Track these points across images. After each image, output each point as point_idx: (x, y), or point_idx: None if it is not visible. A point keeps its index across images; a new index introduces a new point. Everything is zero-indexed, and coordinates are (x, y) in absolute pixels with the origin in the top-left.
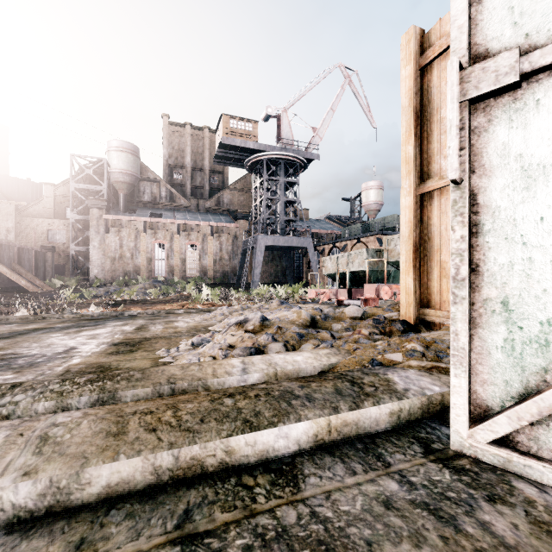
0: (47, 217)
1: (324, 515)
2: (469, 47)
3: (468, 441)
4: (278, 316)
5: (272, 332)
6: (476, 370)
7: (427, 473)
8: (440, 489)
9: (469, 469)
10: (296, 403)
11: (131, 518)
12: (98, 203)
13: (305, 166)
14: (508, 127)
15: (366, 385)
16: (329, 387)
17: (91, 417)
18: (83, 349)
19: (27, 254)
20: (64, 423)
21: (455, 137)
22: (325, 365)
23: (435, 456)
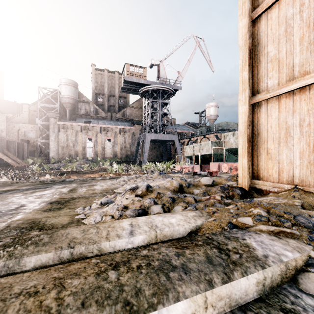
0: (25, 123)
1: None
2: None
3: None
4: (157, 183)
5: (153, 196)
6: None
7: None
8: None
9: None
10: (173, 276)
11: None
12: (54, 115)
13: (173, 93)
14: None
15: (231, 252)
16: (201, 255)
17: None
18: (28, 207)
19: (12, 144)
20: None
21: None
22: (193, 226)
23: None
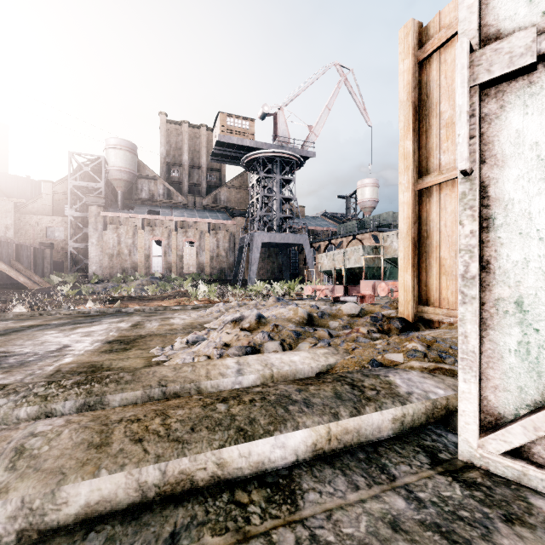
0: (46, 214)
1: (325, 539)
2: (479, 29)
3: (479, 451)
4: (274, 313)
5: (268, 330)
6: (487, 375)
7: (436, 487)
8: (451, 507)
9: (481, 483)
10: (293, 408)
11: (111, 543)
12: (96, 200)
13: (301, 163)
14: (522, 113)
15: (366, 389)
16: (328, 391)
17: (74, 425)
18: (76, 347)
19: (25, 251)
20: (43, 432)
21: (466, 124)
22: (323, 365)
23: (444, 468)
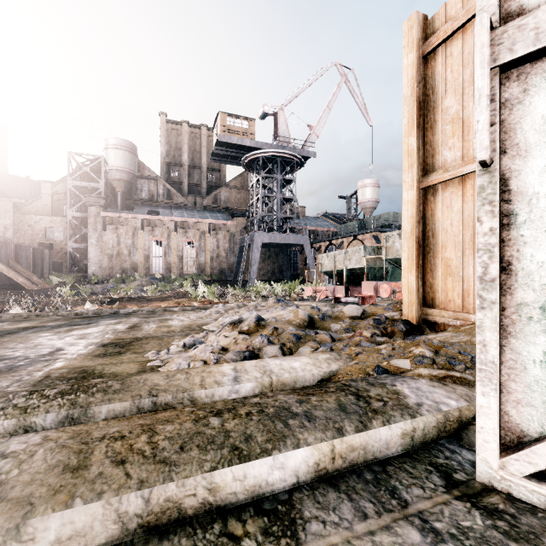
0: (45, 215)
1: None
2: (499, 4)
3: (499, 472)
4: (274, 315)
5: (267, 333)
6: (508, 388)
7: (453, 515)
8: (472, 541)
9: (504, 510)
10: (293, 423)
11: None
12: (96, 200)
13: (302, 163)
14: None
15: (373, 400)
16: (332, 402)
17: (50, 443)
18: (69, 351)
19: (24, 252)
20: (15, 452)
21: (486, 109)
22: (325, 372)
23: (460, 491)
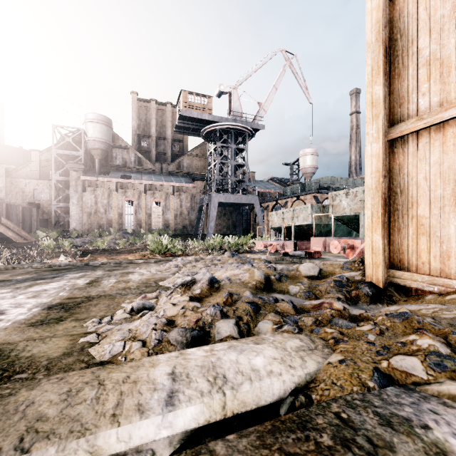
0: (34, 178)
1: None
2: None
3: None
4: (228, 274)
5: (221, 301)
6: None
7: None
8: None
9: None
10: None
11: None
12: (76, 166)
13: (252, 134)
14: None
15: None
16: None
17: None
18: (8, 316)
19: (14, 210)
20: None
21: None
22: (300, 376)
23: None
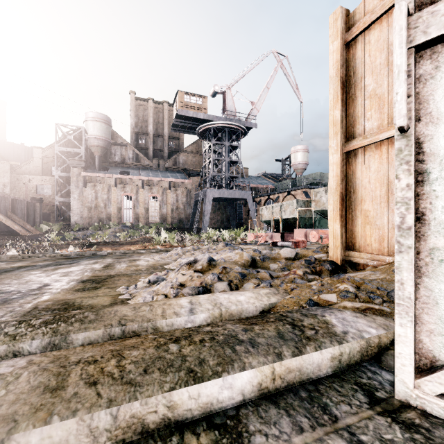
0: (37, 174)
1: None
2: None
3: (415, 392)
4: (223, 256)
5: (217, 272)
6: (422, 319)
7: (377, 429)
8: None
9: (419, 424)
10: (240, 349)
11: None
12: (78, 163)
13: (245, 133)
14: None
15: (306, 328)
16: (272, 331)
17: (34, 367)
18: (54, 286)
19: (19, 204)
20: (3, 375)
21: (404, 83)
22: (266, 304)
23: (382, 407)
